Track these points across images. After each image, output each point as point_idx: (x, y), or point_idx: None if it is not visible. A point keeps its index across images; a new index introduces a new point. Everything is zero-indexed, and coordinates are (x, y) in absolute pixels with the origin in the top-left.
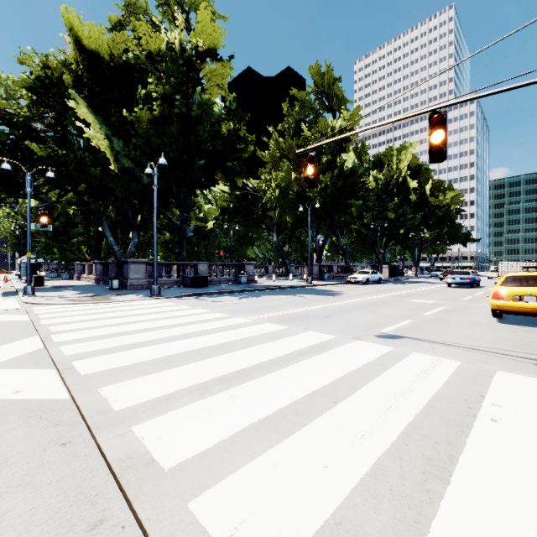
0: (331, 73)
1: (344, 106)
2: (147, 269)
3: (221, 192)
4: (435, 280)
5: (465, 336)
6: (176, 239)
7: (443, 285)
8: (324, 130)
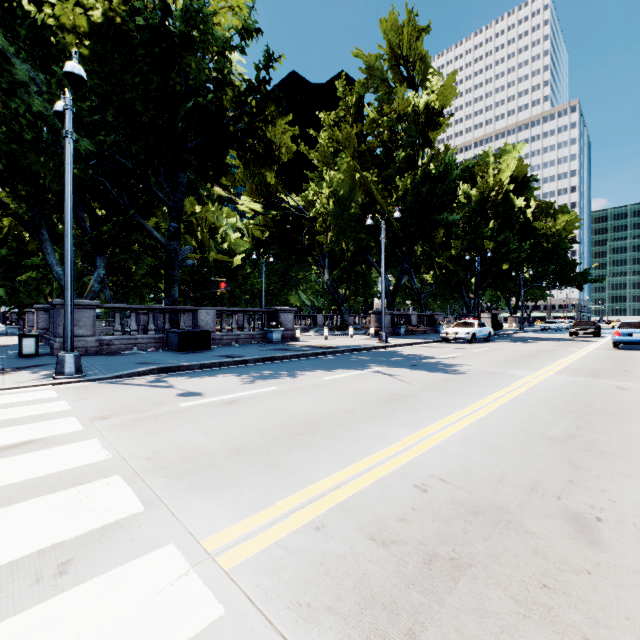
0: (411, 21)
1: (428, 80)
2: (140, 320)
3: (250, 211)
4: (559, 336)
5: None
6: (190, 279)
7: (598, 345)
8: (400, 111)
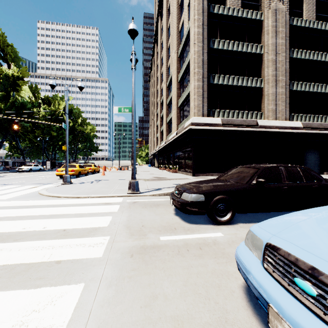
0: (4, 39)
1: (17, 61)
2: None
3: None
4: None
5: (37, 182)
6: None
7: None
8: None
